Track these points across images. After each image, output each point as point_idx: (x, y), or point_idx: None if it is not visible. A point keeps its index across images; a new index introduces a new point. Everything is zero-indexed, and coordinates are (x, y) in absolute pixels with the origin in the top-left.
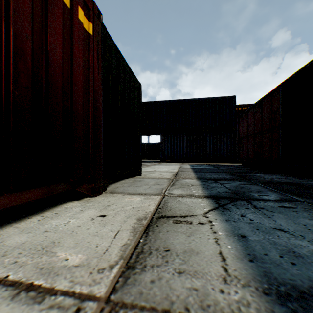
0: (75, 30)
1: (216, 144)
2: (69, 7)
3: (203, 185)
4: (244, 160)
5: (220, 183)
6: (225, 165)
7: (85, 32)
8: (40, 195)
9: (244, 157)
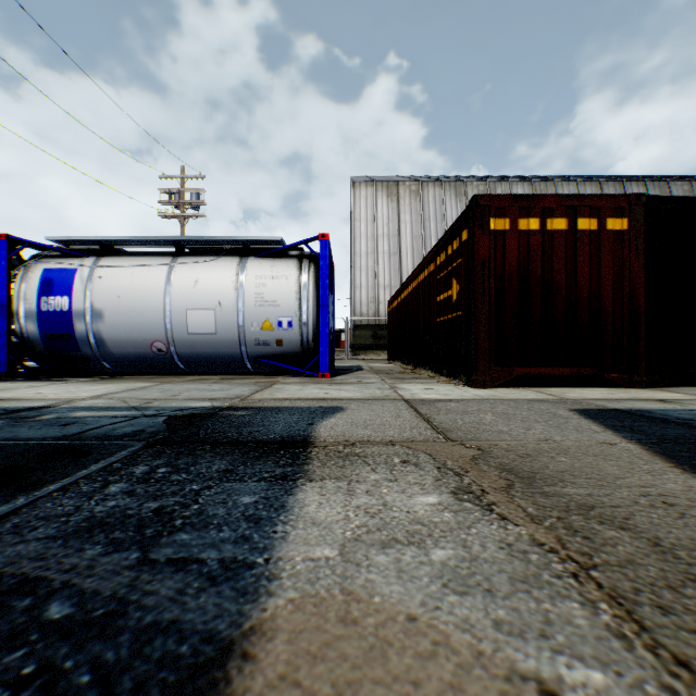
0: (601, 242)
1: None
2: (595, 228)
3: None
4: None
5: None
6: None
7: (616, 232)
8: (569, 373)
9: None
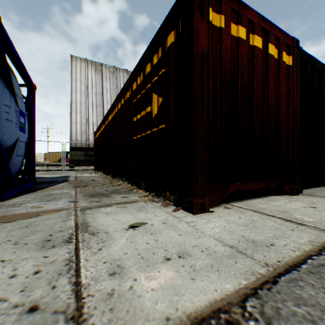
0: (280, 71)
1: None
2: (276, 58)
3: None
4: None
5: None
6: None
7: (286, 66)
8: (264, 186)
9: None
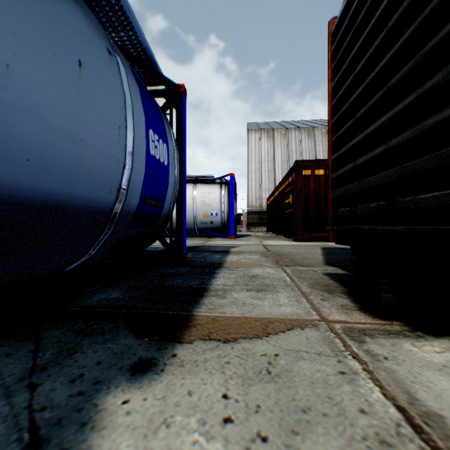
0: None
1: None
2: None
3: None
4: None
5: None
6: None
7: None
8: None
9: None
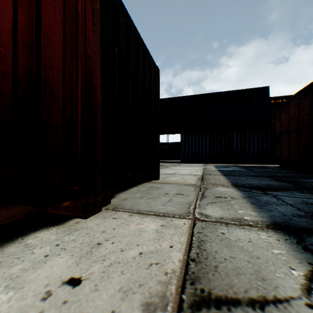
0: None
1: (244, 142)
2: None
3: (247, 197)
4: (283, 161)
5: (272, 194)
6: (257, 166)
7: None
8: None
9: (282, 157)
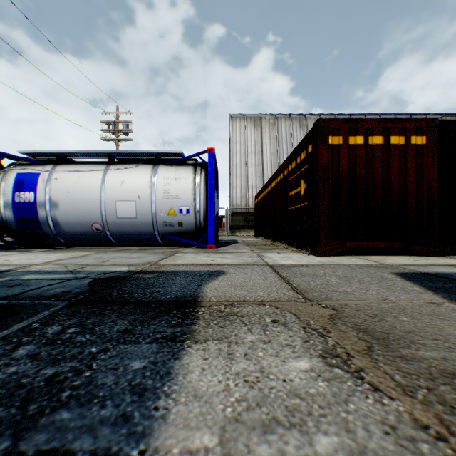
0: (407, 153)
1: None
2: (402, 143)
3: None
4: None
5: None
6: None
7: (417, 145)
8: (384, 245)
9: None
